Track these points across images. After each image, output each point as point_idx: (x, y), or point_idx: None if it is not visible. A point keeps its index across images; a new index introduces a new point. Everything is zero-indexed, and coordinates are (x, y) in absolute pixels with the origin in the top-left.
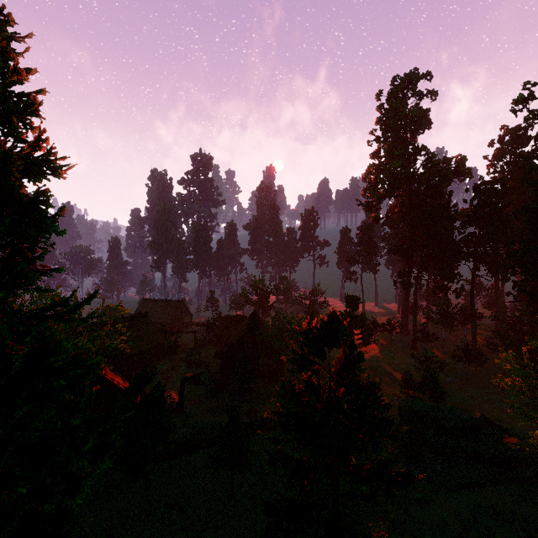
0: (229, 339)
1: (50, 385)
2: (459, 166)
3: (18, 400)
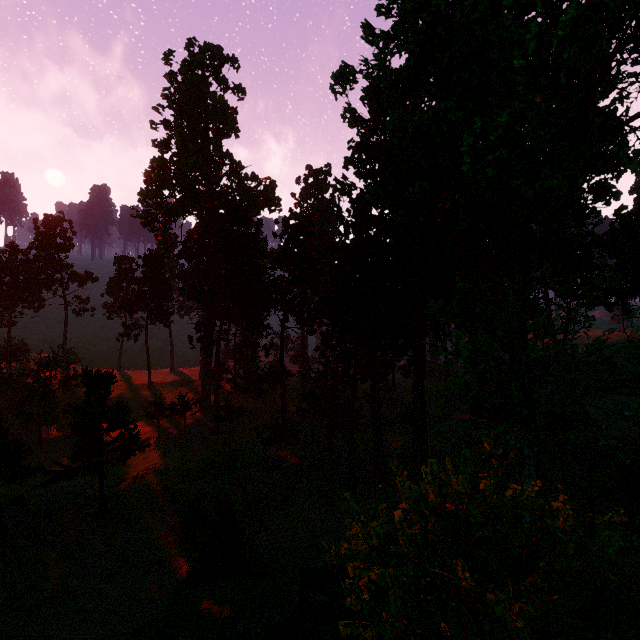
0: None
1: None
2: (269, 191)
3: None
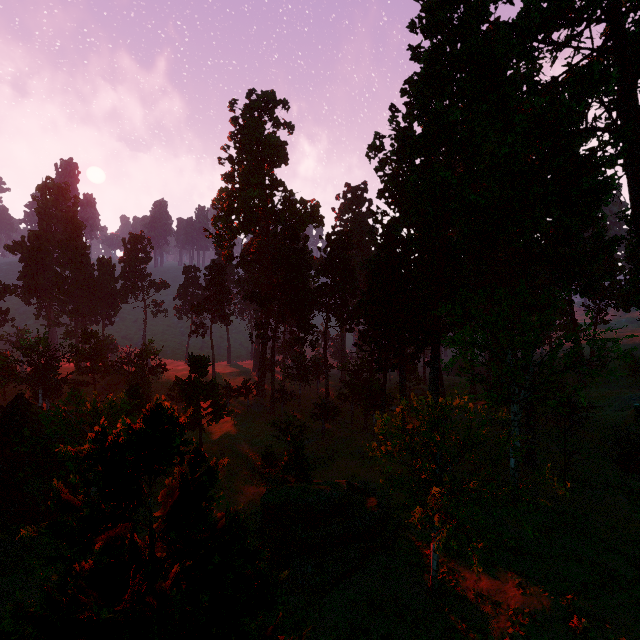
0: None
1: None
2: (314, 212)
3: None
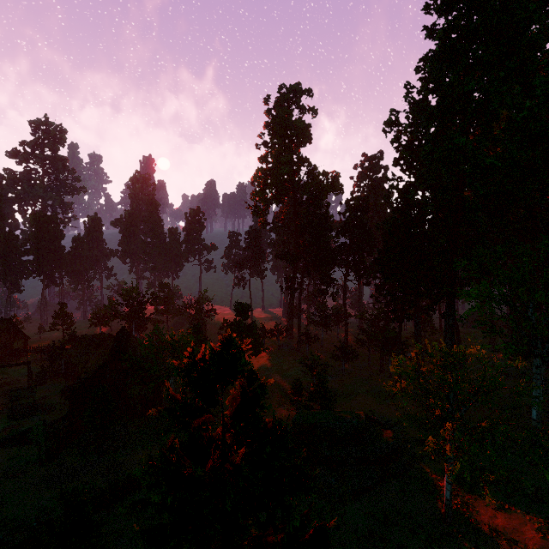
0: (84, 367)
1: None
2: (334, 181)
3: None
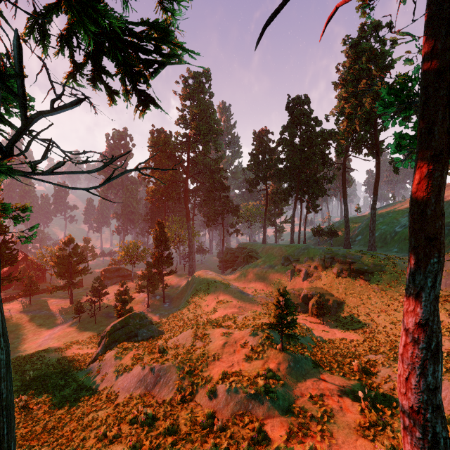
0: None
1: (6, 246)
2: None
3: (5, 247)
